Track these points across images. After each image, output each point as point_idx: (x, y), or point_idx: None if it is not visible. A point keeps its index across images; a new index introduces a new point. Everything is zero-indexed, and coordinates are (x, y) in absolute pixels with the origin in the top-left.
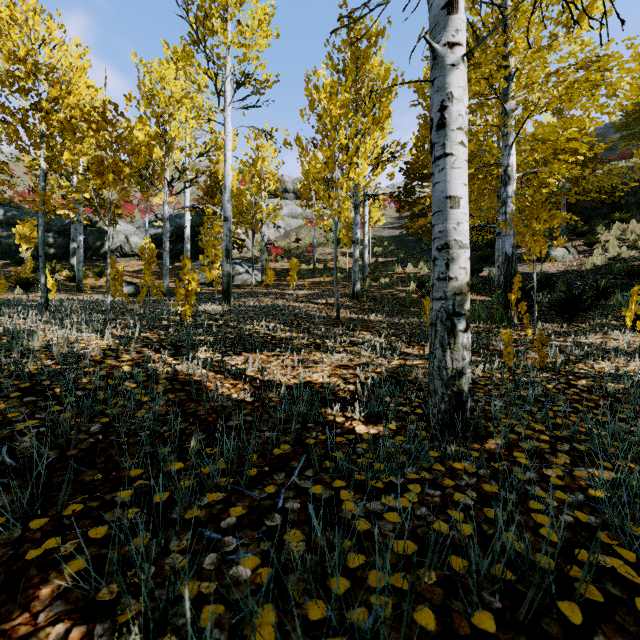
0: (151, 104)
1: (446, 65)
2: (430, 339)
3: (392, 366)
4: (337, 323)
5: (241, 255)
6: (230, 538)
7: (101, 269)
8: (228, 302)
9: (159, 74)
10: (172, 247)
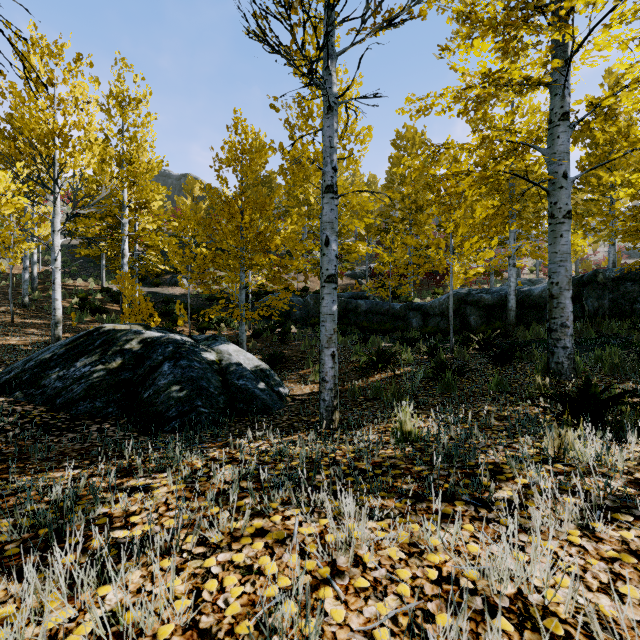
0: None
1: (55, 271)
2: (52, 328)
3: (46, 339)
4: (13, 325)
5: None
6: (8, 354)
7: None
8: None
9: None
10: None
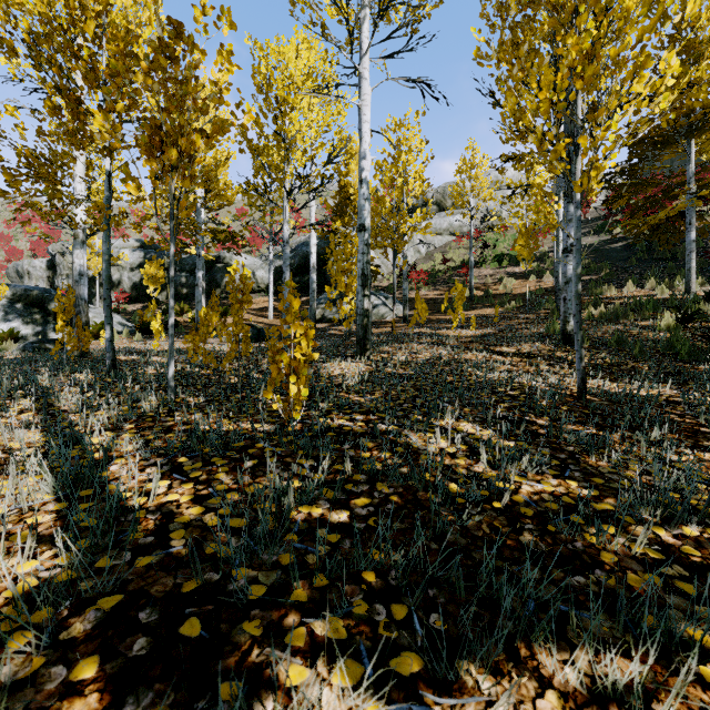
0: (267, 95)
1: None
2: None
3: None
4: (591, 411)
5: (374, 284)
6: None
7: (225, 308)
8: (365, 355)
9: (276, 55)
10: (298, 279)
